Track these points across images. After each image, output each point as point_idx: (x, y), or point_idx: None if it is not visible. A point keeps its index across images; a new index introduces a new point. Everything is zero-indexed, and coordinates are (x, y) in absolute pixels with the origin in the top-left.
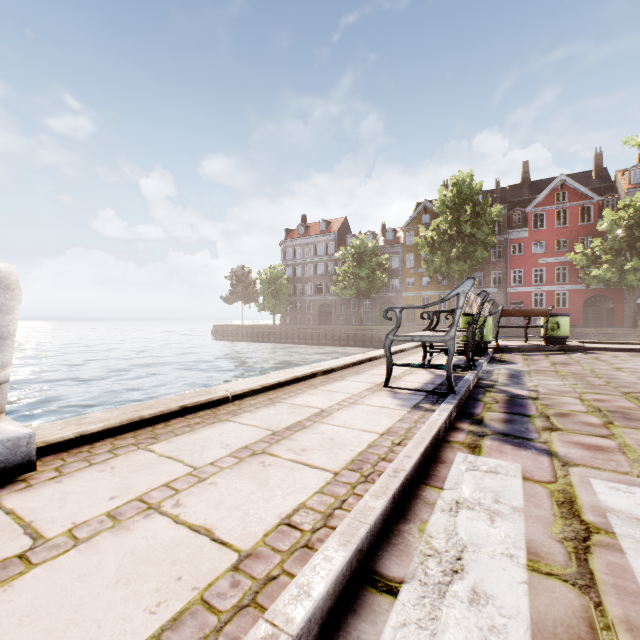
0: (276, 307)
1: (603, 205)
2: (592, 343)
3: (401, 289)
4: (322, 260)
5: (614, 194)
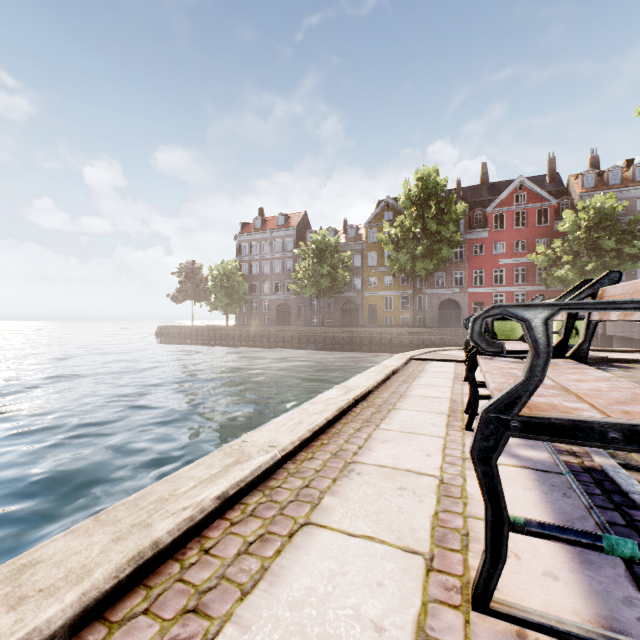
0: (229, 307)
1: (558, 208)
2: (603, 351)
3: (363, 288)
4: (280, 257)
5: (568, 197)
